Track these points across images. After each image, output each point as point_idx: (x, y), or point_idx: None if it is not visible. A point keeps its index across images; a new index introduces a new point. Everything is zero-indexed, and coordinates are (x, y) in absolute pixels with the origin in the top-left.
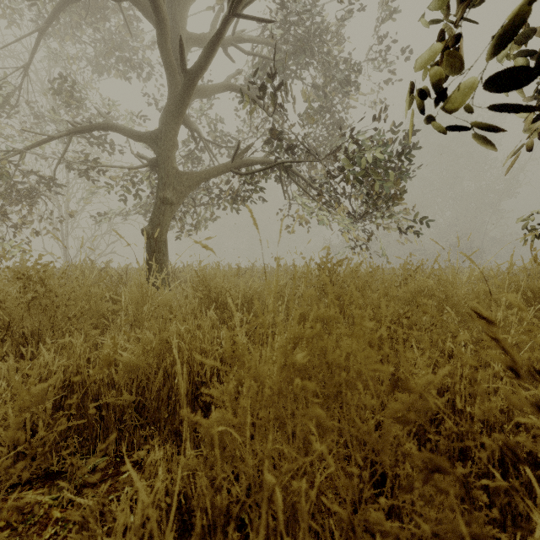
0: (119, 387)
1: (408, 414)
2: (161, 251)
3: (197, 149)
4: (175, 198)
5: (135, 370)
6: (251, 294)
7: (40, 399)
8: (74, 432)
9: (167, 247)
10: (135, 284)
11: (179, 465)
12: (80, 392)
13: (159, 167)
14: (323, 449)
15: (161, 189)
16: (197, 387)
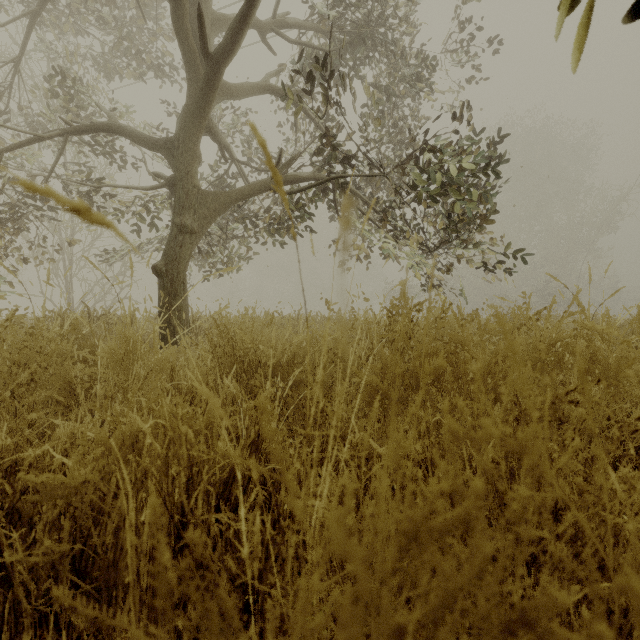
0: (47, 522)
1: None
2: (178, 294)
3: None
4: (196, 225)
5: (68, 497)
6: (293, 350)
7: None
8: None
9: (186, 289)
10: (119, 337)
11: None
12: None
13: (175, 185)
14: None
15: (178, 213)
16: (178, 534)
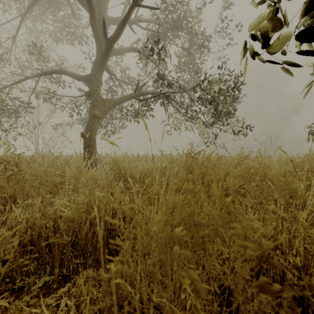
0: (61, 231)
1: (273, 287)
2: (92, 146)
3: (114, 86)
4: (100, 114)
5: (71, 221)
6: (145, 171)
7: (7, 242)
8: (33, 260)
9: (96, 143)
10: (74, 166)
11: (94, 290)
12: (37, 235)
13: (91, 96)
14: (197, 304)
15: (92, 109)
16: (110, 232)
